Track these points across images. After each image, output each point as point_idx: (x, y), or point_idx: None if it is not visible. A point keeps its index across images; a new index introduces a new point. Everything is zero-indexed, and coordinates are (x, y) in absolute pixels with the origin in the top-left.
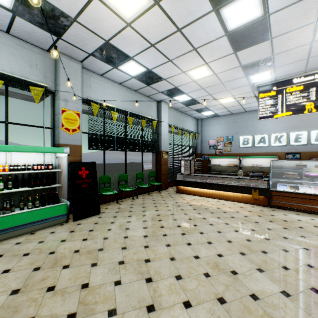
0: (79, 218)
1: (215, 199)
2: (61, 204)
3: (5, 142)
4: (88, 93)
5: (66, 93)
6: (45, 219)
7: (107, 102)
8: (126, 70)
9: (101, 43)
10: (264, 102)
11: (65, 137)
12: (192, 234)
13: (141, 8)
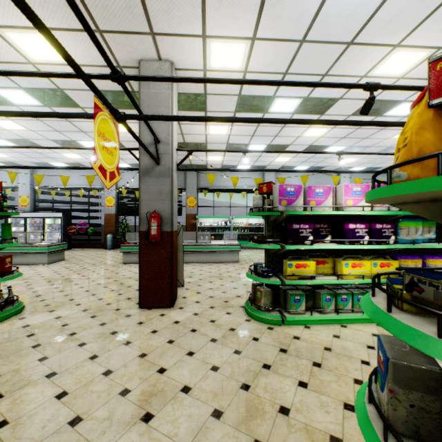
0: None
1: None
2: None
3: (246, 214)
4: None
5: None
6: None
7: None
8: (299, 169)
9: (280, 166)
10: None
11: None
12: None
13: (289, 159)
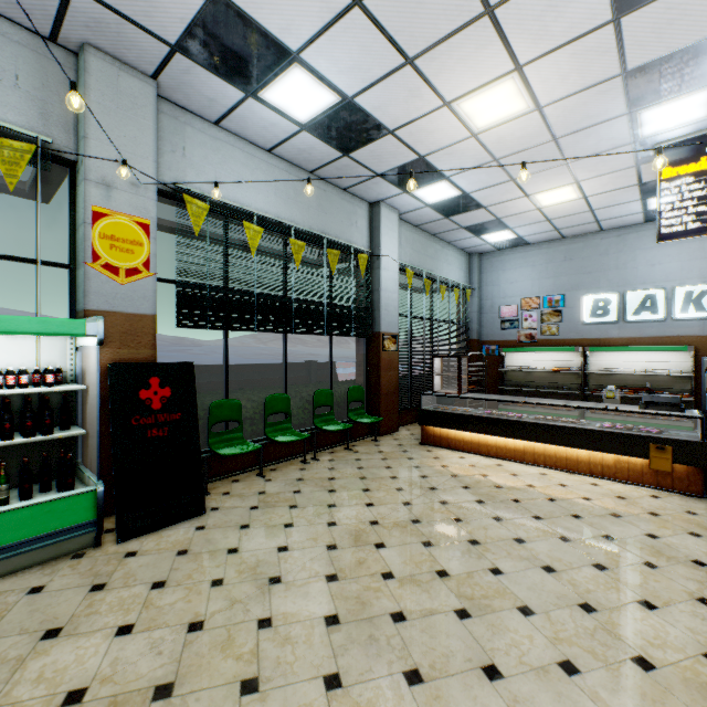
0: (138, 532)
1: (534, 468)
2: (77, 493)
3: None
4: (177, 170)
5: (107, 163)
6: (19, 545)
7: (232, 199)
8: (284, 104)
9: None
10: (676, 190)
11: (105, 292)
12: (492, 615)
13: None
